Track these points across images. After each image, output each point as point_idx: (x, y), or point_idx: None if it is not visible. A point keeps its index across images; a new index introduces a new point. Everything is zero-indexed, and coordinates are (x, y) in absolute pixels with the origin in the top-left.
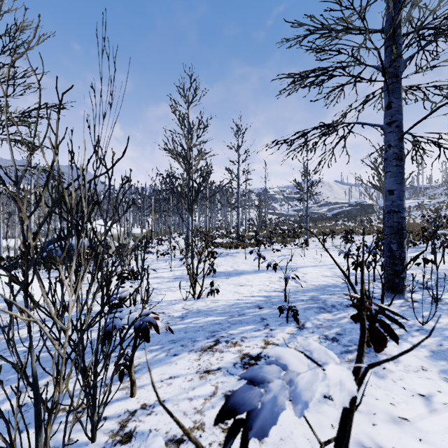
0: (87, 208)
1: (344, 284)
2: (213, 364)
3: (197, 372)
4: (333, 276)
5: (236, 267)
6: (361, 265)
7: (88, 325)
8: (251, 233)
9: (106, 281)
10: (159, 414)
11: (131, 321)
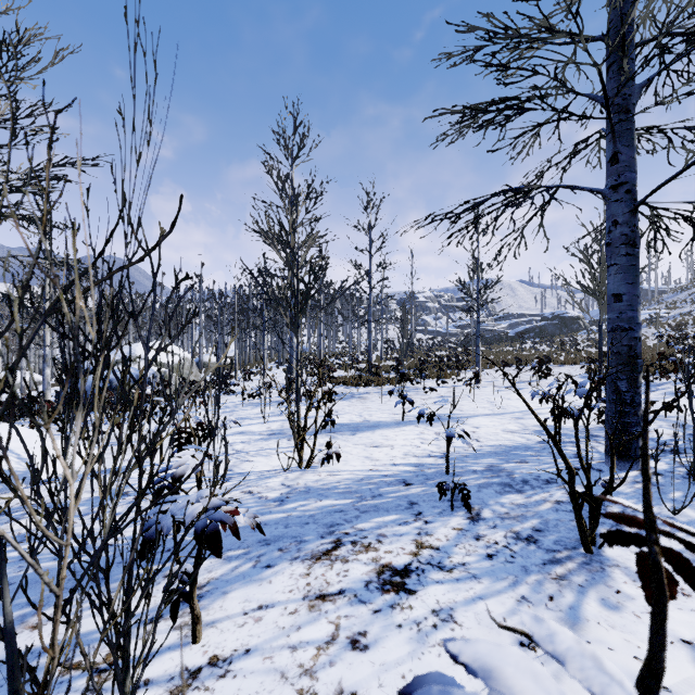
0: (106, 324)
1: (539, 445)
2: (332, 583)
3: (305, 597)
4: (522, 431)
5: (368, 417)
6: (642, 444)
7: (112, 530)
8: (390, 362)
9: (147, 449)
10: (239, 677)
11: (189, 520)
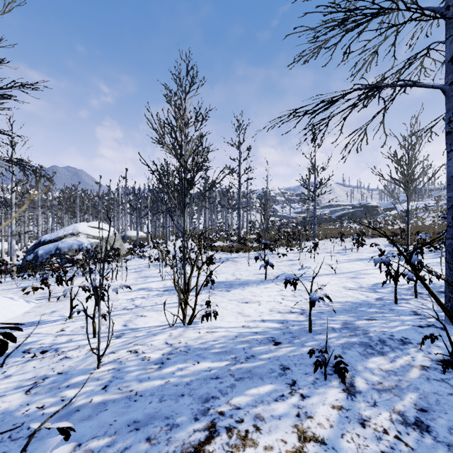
0: None
1: (378, 301)
2: None
3: None
4: (359, 288)
5: (239, 276)
6: None
7: None
8: (253, 236)
9: None
10: None
11: None
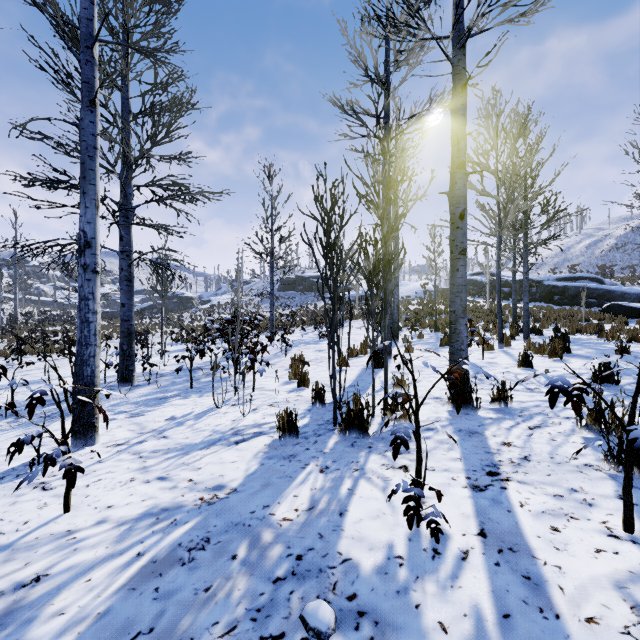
0: None
1: None
2: None
3: None
4: None
5: None
6: None
7: None
8: None
9: None
10: None
11: None
